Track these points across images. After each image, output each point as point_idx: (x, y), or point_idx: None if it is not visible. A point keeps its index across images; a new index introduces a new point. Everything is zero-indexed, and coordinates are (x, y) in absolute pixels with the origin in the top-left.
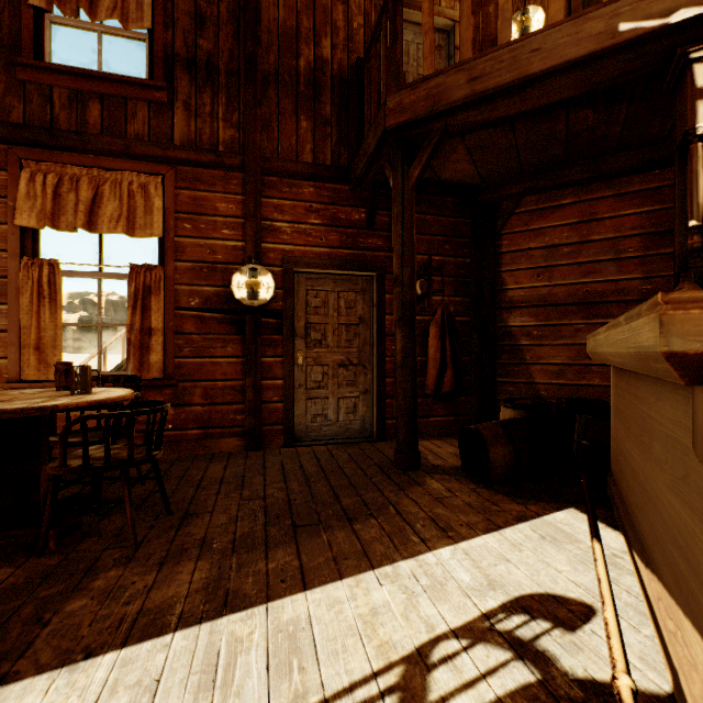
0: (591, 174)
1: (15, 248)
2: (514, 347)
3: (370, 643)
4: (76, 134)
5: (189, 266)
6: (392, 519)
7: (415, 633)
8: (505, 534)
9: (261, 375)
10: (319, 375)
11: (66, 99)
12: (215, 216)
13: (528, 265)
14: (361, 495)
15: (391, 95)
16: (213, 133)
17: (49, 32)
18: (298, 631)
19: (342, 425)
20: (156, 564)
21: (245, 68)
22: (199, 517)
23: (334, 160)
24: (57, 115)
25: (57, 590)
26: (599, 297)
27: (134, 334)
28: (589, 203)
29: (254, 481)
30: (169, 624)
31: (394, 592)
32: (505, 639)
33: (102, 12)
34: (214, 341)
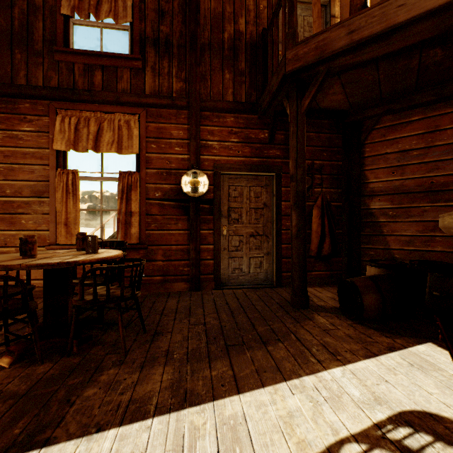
0: (436, 97)
1: (53, 163)
2: (374, 223)
3: (291, 439)
4: (87, 91)
5: (154, 172)
6: (294, 343)
7: (324, 435)
8: (381, 360)
9: (200, 241)
10: (236, 242)
11: (82, 70)
12: (171, 139)
13: (385, 165)
14: (270, 325)
15: (289, 49)
16: (169, 86)
17: (72, 30)
18: (237, 424)
19: (252, 276)
20: (138, 366)
21: (189, 42)
22: (163, 335)
23: (247, 99)
24: (77, 81)
25: (78, 380)
26: (441, 186)
27: (121, 215)
28: (433, 118)
29: (197, 312)
30: (149, 411)
31: (303, 400)
32: (397, 447)
33: (103, 14)
34: (170, 219)
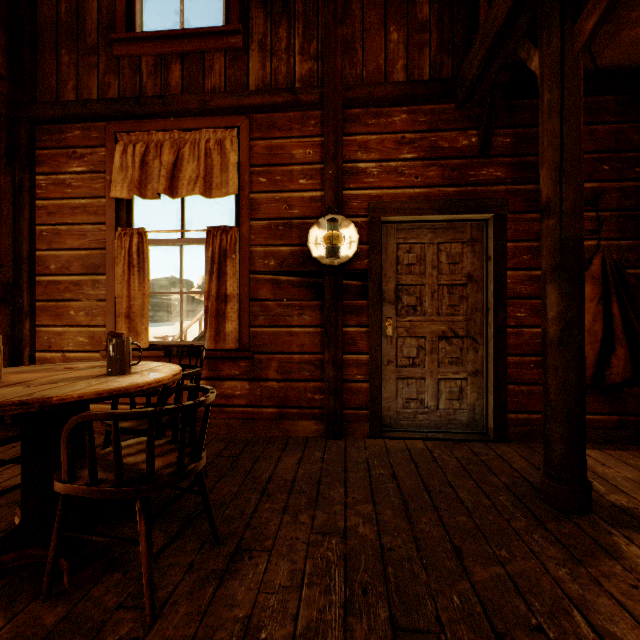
0: None
1: (112, 220)
2: None
3: None
4: (159, 98)
5: (264, 224)
6: None
7: None
8: None
9: (343, 348)
10: (412, 349)
11: (152, 66)
12: (291, 165)
13: None
14: (504, 563)
15: None
16: (289, 70)
17: (140, 5)
18: None
19: (442, 414)
20: None
21: None
22: (251, 561)
23: (433, 74)
24: (145, 84)
25: None
26: None
27: (210, 301)
28: None
29: (331, 494)
30: None
31: None
32: None
33: None
34: (290, 307)
